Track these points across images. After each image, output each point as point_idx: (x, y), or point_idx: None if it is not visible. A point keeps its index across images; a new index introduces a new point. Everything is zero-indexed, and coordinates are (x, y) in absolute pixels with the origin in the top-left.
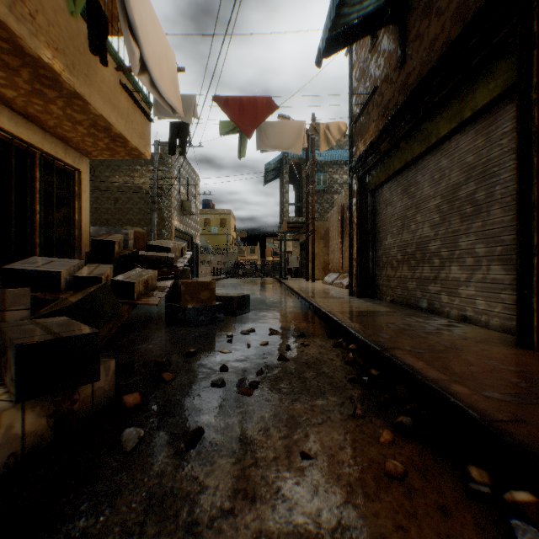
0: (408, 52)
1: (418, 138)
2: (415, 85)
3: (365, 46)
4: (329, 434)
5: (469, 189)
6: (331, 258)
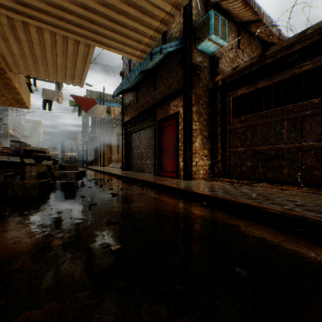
0: (138, 100)
1: (141, 125)
2: (140, 111)
3: None
4: (121, 185)
5: (150, 142)
6: (113, 155)
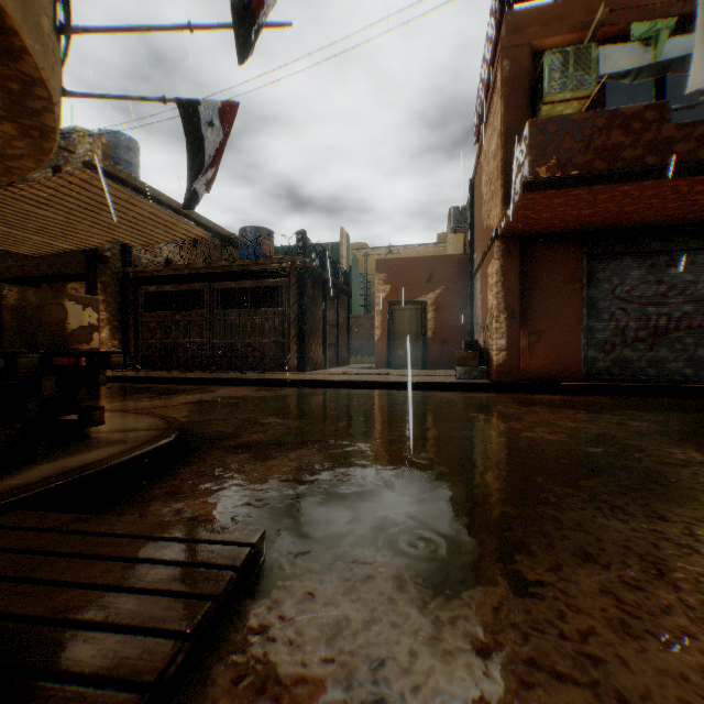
0: (1, 258)
1: None
2: (5, 276)
3: None
4: None
5: None
6: None
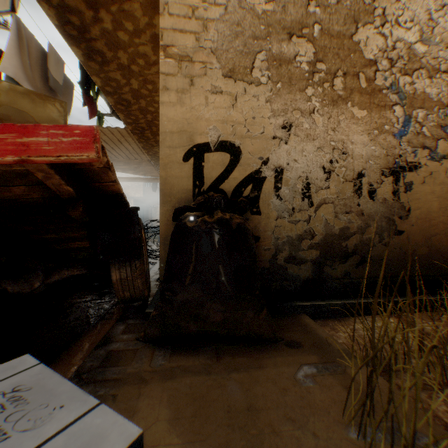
0: None
1: None
2: None
3: None
4: None
5: None
6: None
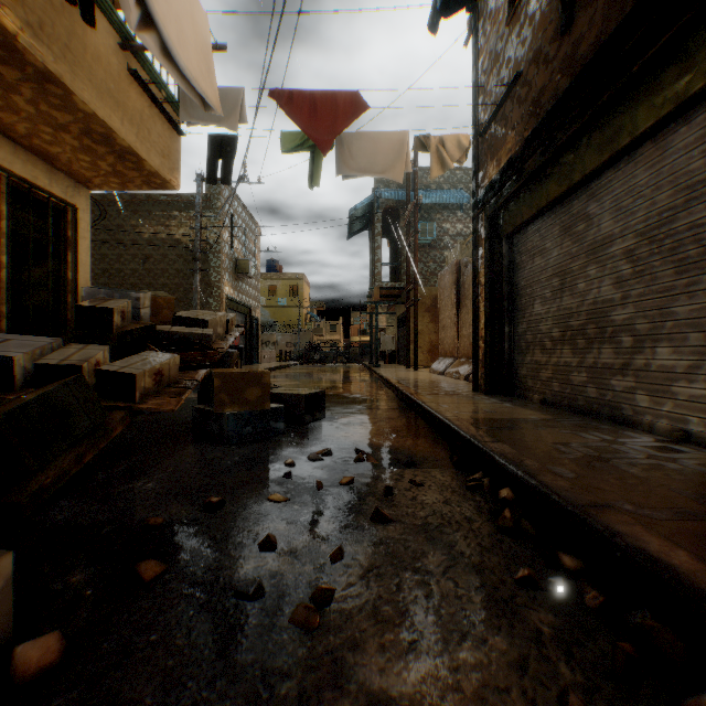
0: (577, 5)
1: (595, 142)
2: (591, 54)
3: (498, 18)
4: None
5: (695, 217)
6: (441, 337)
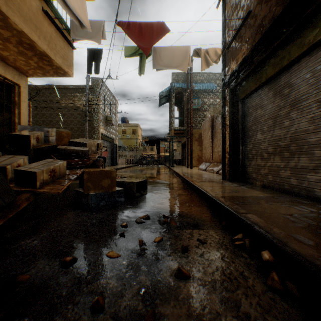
0: None
1: (298, 41)
2: None
3: None
4: None
5: None
6: (204, 152)
